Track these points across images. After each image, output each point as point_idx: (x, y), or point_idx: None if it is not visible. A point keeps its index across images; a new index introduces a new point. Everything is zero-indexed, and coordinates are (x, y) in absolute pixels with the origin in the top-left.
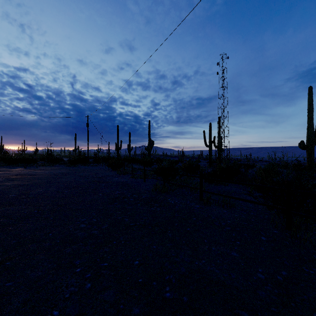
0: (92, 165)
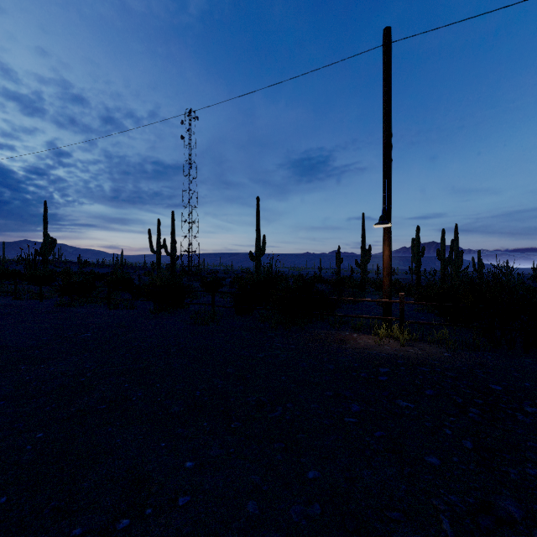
0: None
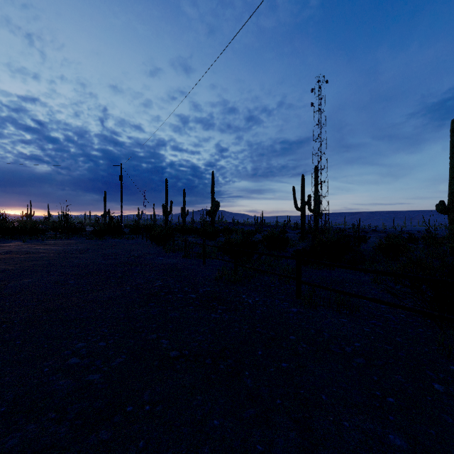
0: (127, 238)
